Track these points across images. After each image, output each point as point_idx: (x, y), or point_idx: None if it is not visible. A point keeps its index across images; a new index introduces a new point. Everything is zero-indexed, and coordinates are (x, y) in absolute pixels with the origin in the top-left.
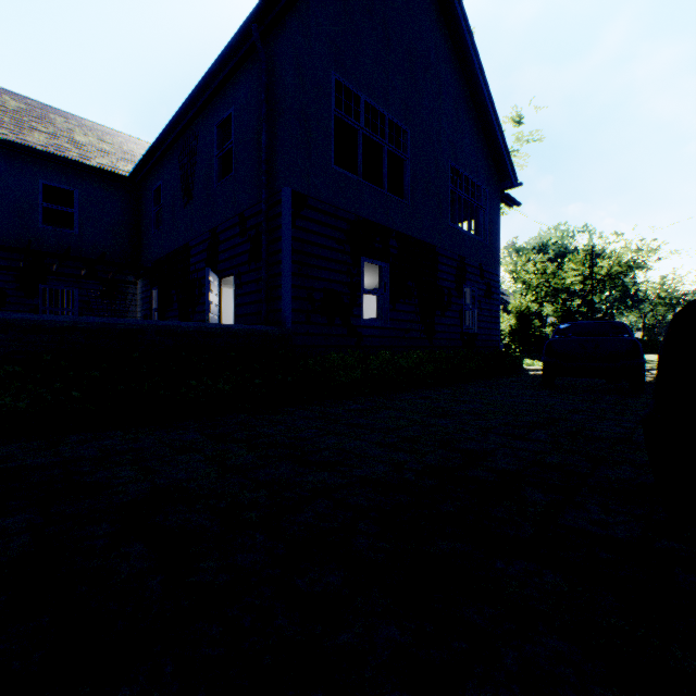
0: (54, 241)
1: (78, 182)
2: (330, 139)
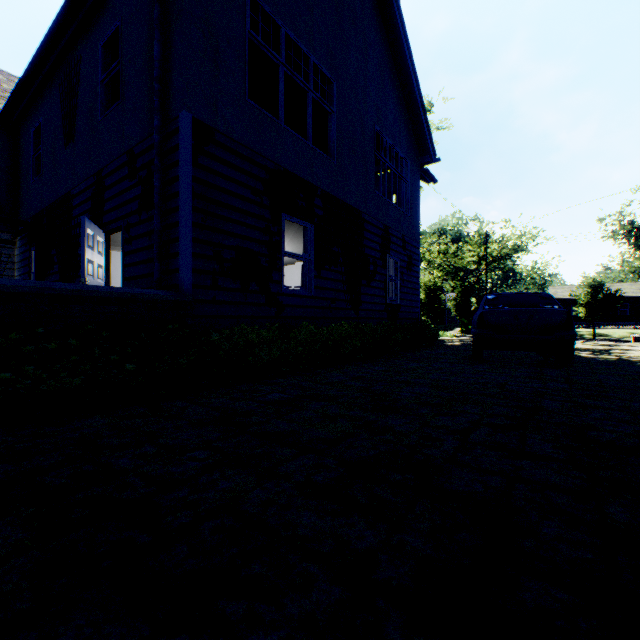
0: None
1: None
2: (243, 66)
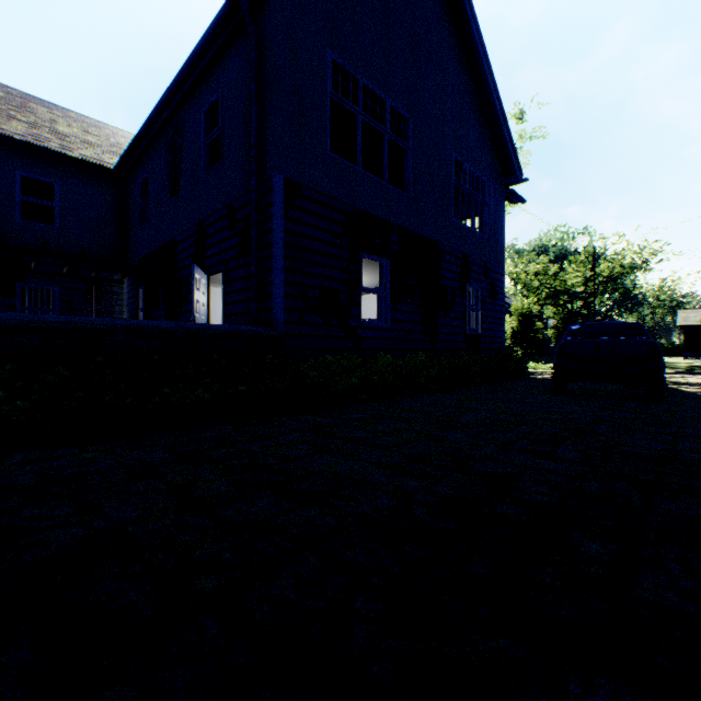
0: (33, 237)
1: (60, 174)
2: (325, 124)
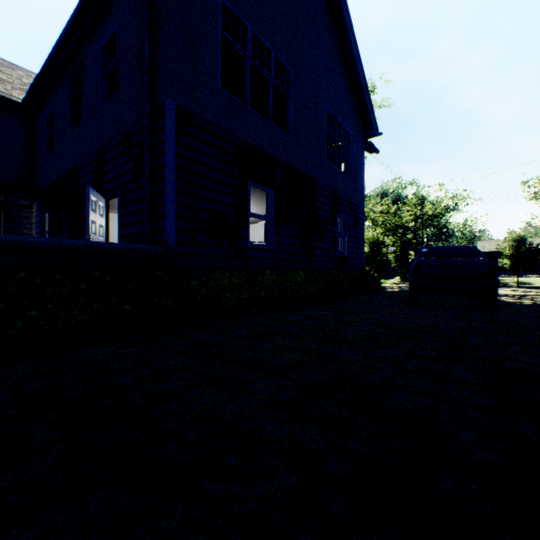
0: None
1: None
2: (217, 61)
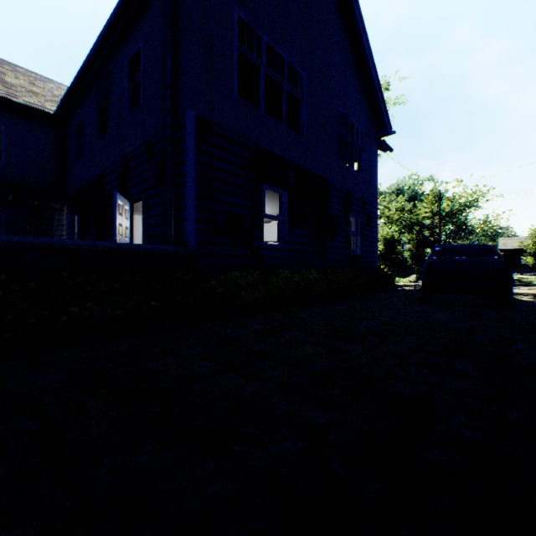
0: None
1: (5, 116)
2: (233, 71)
